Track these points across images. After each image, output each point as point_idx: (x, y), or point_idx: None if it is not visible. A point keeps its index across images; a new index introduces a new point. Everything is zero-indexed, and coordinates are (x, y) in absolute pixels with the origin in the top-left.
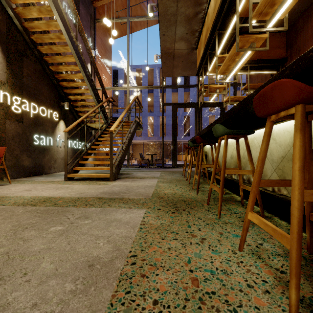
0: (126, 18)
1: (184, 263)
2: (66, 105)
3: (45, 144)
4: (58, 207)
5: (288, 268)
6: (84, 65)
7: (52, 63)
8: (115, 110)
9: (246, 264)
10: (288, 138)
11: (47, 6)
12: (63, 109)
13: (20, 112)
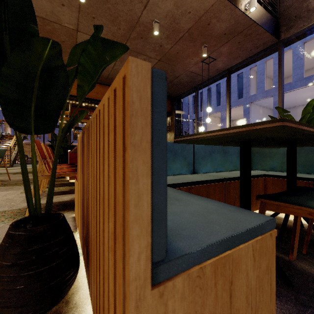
0: None
1: None
2: None
3: None
4: None
5: None
6: None
7: None
8: None
9: None
10: None
11: None
12: None
13: None
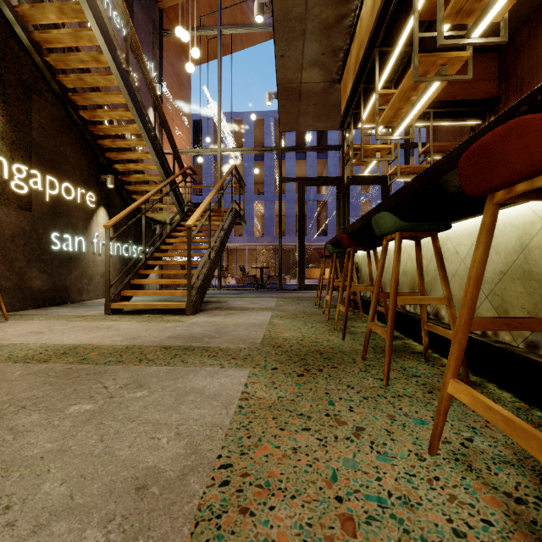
0: (216, 28)
1: (324, 482)
2: (110, 181)
3: (72, 249)
4: (89, 365)
5: (529, 491)
6: (141, 110)
7: (85, 106)
8: (197, 191)
9: (446, 483)
10: (513, 238)
11: (74, 3)
12: (104, 187)
13: (26, 192)
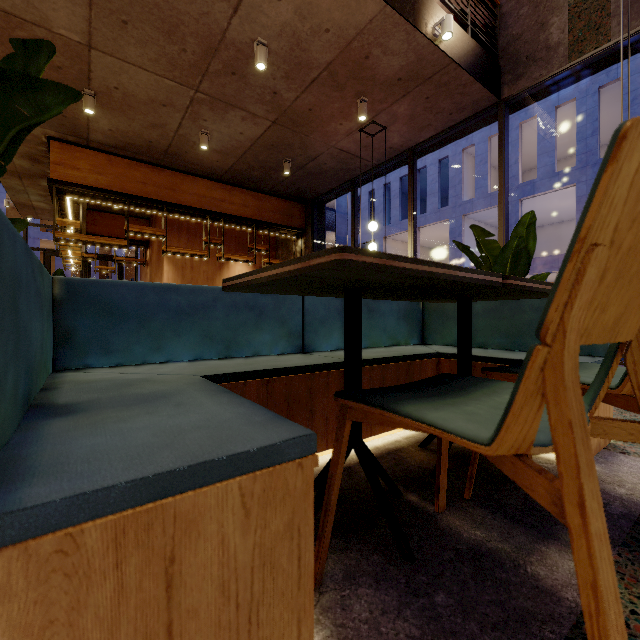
0: None
1: None
2: None
3: None
4: None
5: None
6: None
7: None
8: None
9: None
10: None
11: None
12: None
13: None
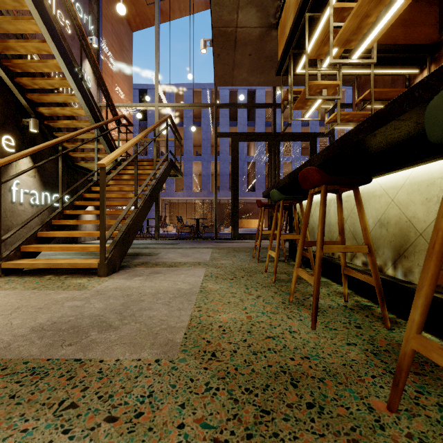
0: None
1: None
2: (33, 125)
3: None
4: None
5: None
6: (61, 43)
7: None
8: (143, 152)
9: None
10: None
11: None
12: (27, 132)
13: None
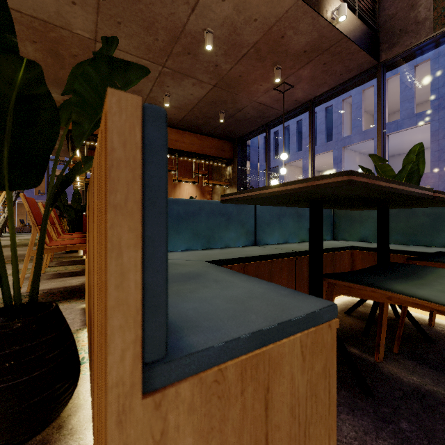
0: None
1: None
2: None
3: None
4: None
5: None
6: None
7: None
8: None
9: None
10: None
11: None
12: None
13: None
